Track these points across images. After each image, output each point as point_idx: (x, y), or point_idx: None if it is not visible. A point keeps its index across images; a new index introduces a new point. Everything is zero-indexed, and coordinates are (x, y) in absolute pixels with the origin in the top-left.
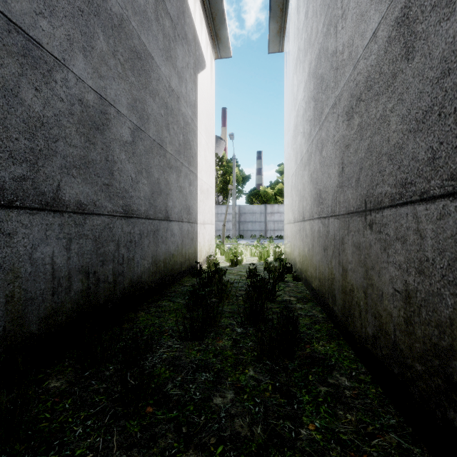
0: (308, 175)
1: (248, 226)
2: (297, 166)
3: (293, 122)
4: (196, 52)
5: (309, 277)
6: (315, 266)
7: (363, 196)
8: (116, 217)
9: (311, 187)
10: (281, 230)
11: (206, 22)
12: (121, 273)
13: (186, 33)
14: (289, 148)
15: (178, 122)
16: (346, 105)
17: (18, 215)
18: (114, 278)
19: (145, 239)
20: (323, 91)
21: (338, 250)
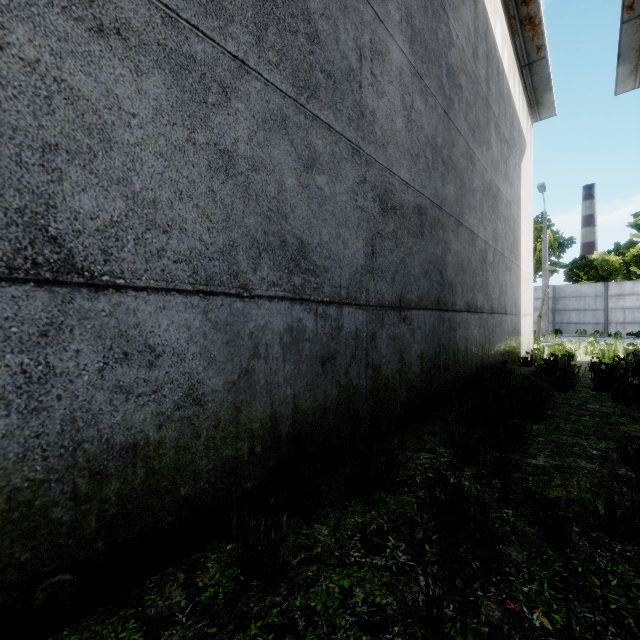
0: None
1: (570, 317)
2: None
3: None
4: (520, 144)
5: None
6: None
7: None
8: (488, 314)
9: None
10: (639, 323)
11: (526, 99)
12: (489, 351)
13: (514, 138)
14: None
15: (510, 226)
16: None
17: (471, 315)
18: (488, 353)
19: (497, 329)
20: None
21: None
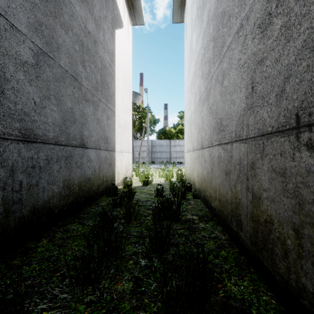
0: (207, 108)
1: (157, 155)
2: (196, 104)
3: (192, 71)
4: (114, 11)
5: (208, 197)
6: (215, 188)
7: (291, 110)
8: (8, 140)
9: (210, 118)
10: (181, 157)
11: None
12: (17, 201)
13: None
14: (188, 93)
15: (96, 63)
16: (259, 16)
17: None
18: (6, 208)
19: (54, 164)
20: (224, 25)
21: (246, 175)
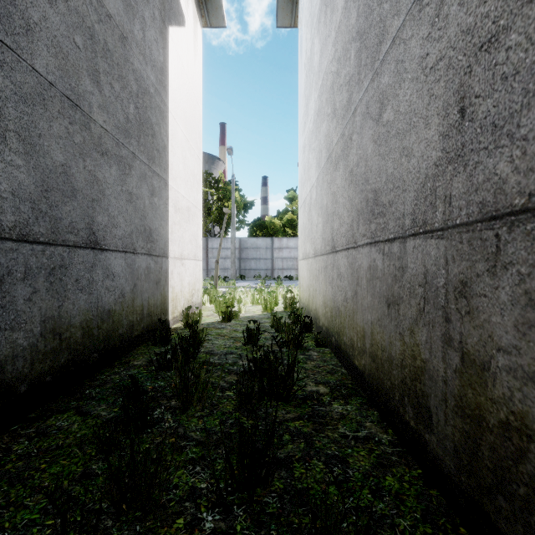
0: (345, 174)
1: (250, 264)
2: (320, 170)
3: (312, 110)
4: None
5: (346, 346)
6: (363, 331)
7: None
8: None
9: (352, 192)
10: (291, 269)
11: None
12: None
13: None
14: (306, 151)
15: (125, 80)
16: None
17: None
18: None
19: (17, 285)
20: None
21: (444, 311)
